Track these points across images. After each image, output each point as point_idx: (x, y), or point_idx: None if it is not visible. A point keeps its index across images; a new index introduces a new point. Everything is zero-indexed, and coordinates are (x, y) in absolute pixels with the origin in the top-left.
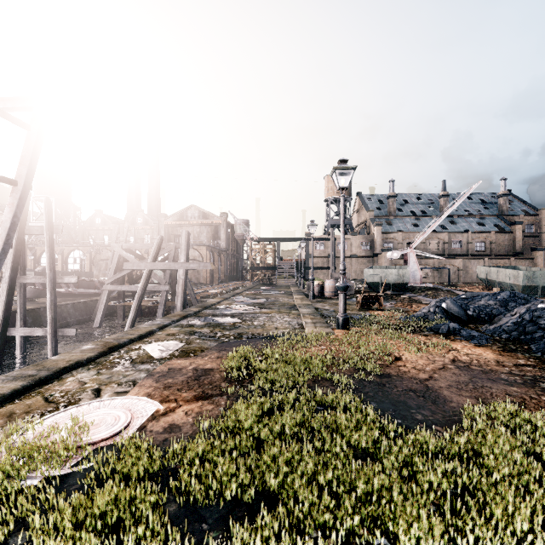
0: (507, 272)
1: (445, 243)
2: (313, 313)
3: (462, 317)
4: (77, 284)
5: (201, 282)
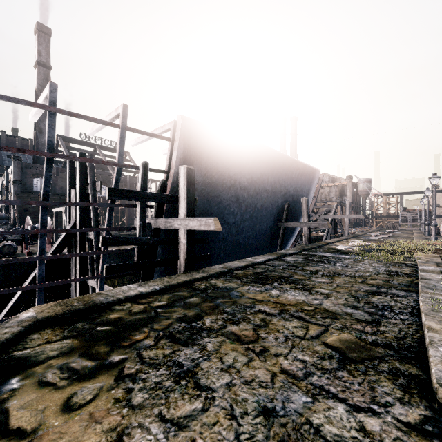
0: None
1: None
2: (422, 238)
3: None
4: None
5: None
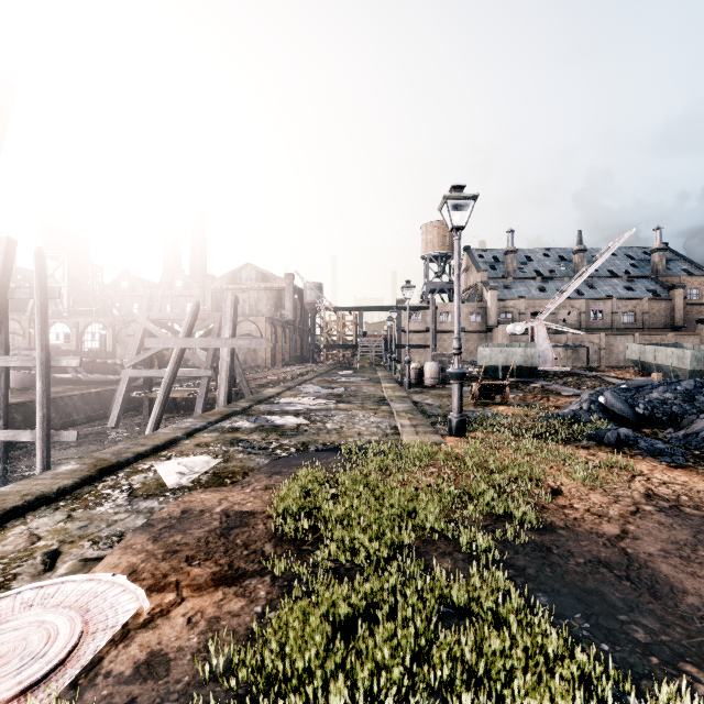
0: (668, 352)
1: (582, 313)
2: (412, 411)
3: (629, 417)
4: (89, 368)
5: (259, 364)
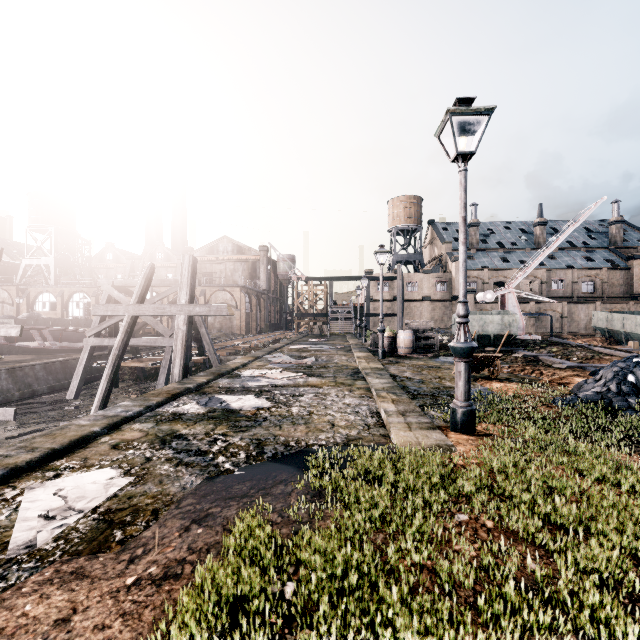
0: (638, 320)
1: (543, 282)
2: (393, 389)
3: None
4: (59, 336)
5: (234, 332)
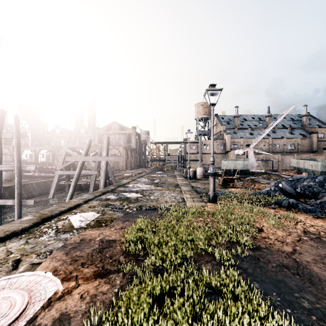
0: (310, 163)
1: (270, 144)
2: (191, 190)
3: (293, 193)
4: (40, 170)
5: (120, 169)
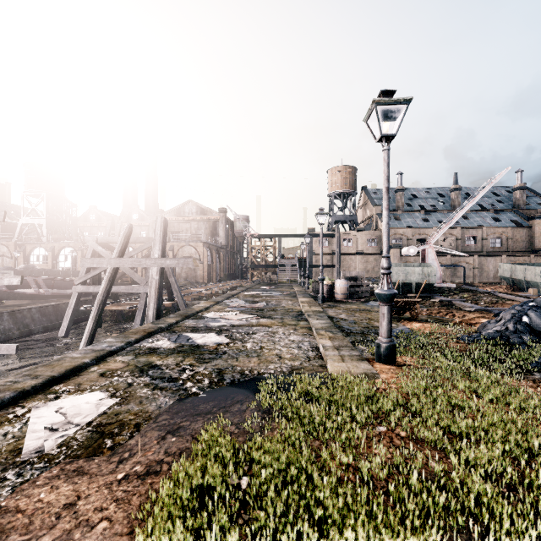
0: (537, 271)
1: (458, 239)
2: (330, 328)
3: None
4: (51, 284)
5: (198, 280)
